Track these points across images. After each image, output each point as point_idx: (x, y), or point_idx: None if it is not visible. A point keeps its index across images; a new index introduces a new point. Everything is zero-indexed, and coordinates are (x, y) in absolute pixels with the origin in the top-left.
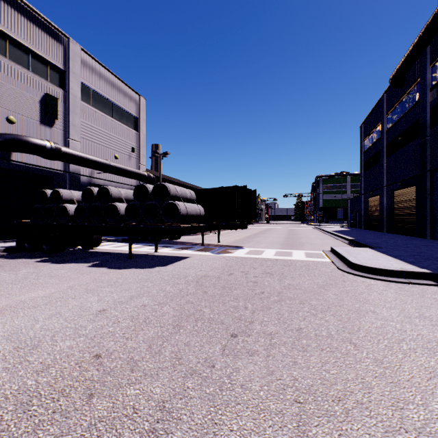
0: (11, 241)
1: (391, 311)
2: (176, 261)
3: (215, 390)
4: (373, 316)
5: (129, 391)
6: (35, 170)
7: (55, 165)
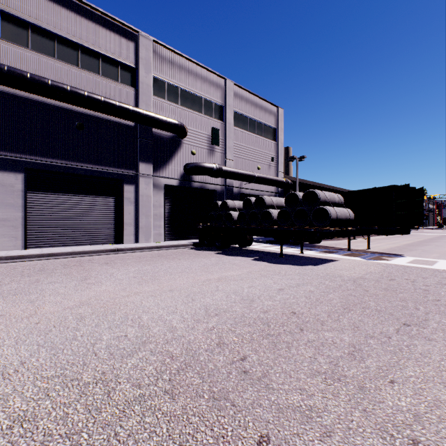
0: (193, 238)
1: None
2: (324, 262)
3: (395, 350)
4: None
5: (325, 333)
6: (206, 186)
7: (217, 181)
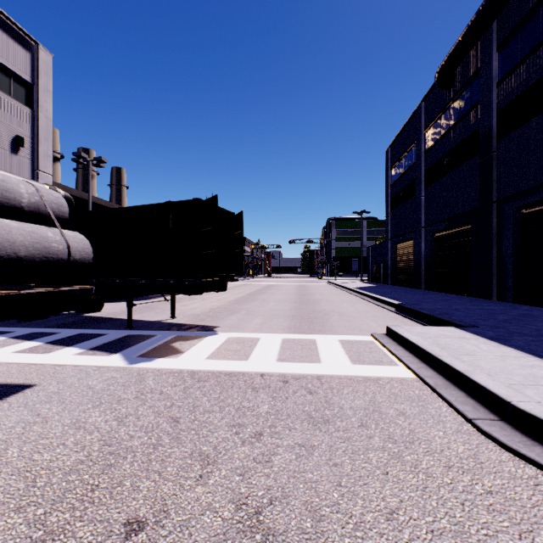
0: None
1: None
2: None
3: None
4: None
5: None
6: None
7: None
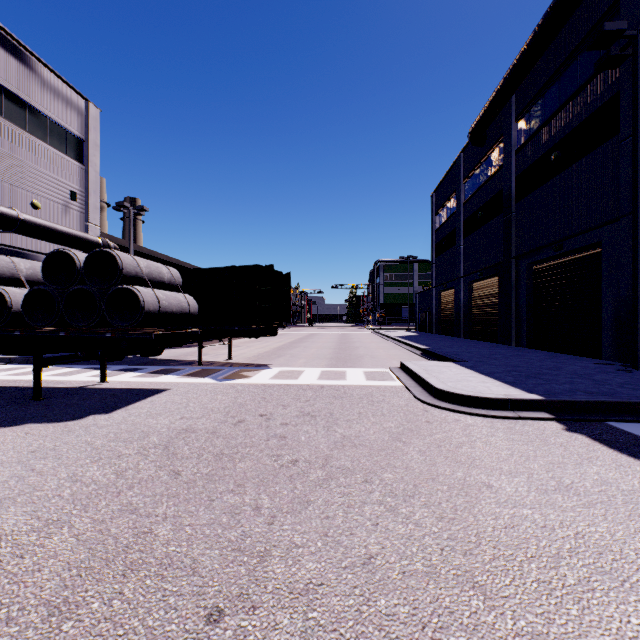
0: None
1: (516, 481)
2: (138, 399)
3: None
4: (492, 498)
5: None
6: None
7: None
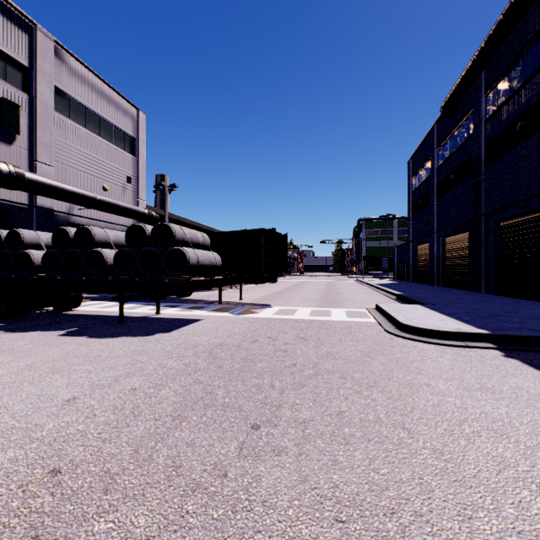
0: None
1: (449, 383)
2: (183, 325)
3: (227, 512)
4: (428, 391)
5: (97, 526)
6: None
7: (16, 197)
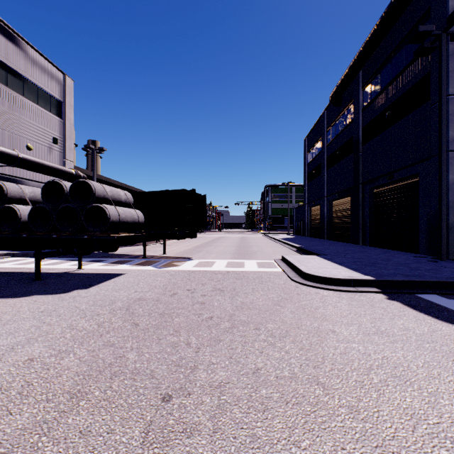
0: None
1: (350, 329)
2: (105, 280)
3: None
4: (334, 338)
5: None
6: None
7: None
